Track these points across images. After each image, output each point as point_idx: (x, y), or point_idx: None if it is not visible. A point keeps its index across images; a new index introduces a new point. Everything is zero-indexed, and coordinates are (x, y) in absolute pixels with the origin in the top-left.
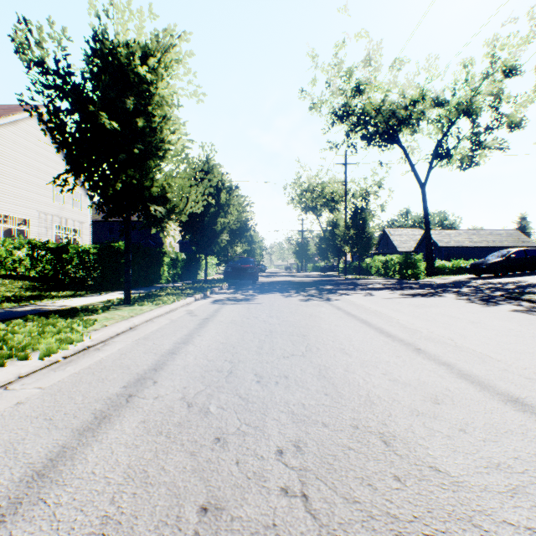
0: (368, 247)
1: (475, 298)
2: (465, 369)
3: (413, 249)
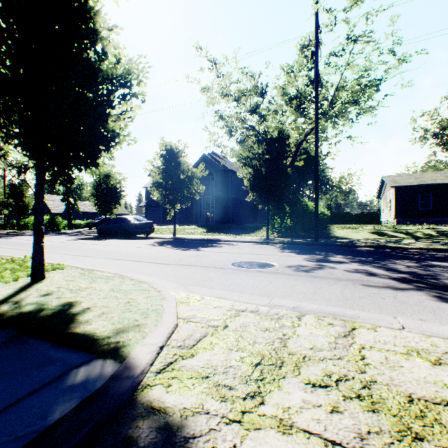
0: (26, 211)
1: (71, 235)
2: (46, 241)
3: (63, 211)
